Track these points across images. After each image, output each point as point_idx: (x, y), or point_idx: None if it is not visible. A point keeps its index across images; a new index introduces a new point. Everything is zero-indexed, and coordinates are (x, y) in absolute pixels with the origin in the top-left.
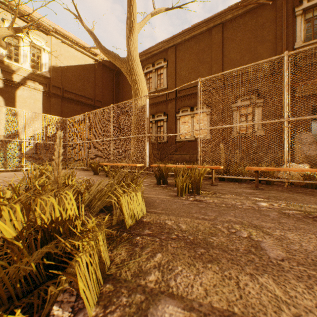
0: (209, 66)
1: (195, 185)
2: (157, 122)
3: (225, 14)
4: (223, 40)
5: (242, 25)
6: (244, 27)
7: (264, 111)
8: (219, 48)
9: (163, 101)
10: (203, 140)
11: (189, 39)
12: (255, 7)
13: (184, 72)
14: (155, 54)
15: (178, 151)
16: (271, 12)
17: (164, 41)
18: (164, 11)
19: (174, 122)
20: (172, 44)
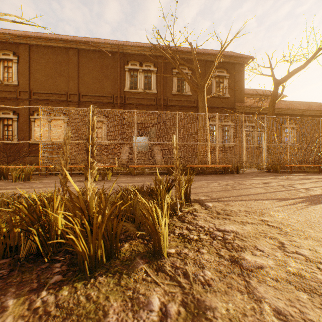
0: (67, 80)
1: (28, 176)
2: (4, 119)
3: (80, 43)
4: (79, 63)
5: (94, 58)
6: (95, 61)
7: (108, 128)
8: (76, 68)
9: (12, 98)
10: (44, 148)
11: (47, 47)
12: (103, 51)
13: (40, 76)
14: (0, 41)
15: (33, 153)
16: (113, 60)
17: (13, 34)
18: (11, 21)
19: (27, 123)
20: (25, 42)
